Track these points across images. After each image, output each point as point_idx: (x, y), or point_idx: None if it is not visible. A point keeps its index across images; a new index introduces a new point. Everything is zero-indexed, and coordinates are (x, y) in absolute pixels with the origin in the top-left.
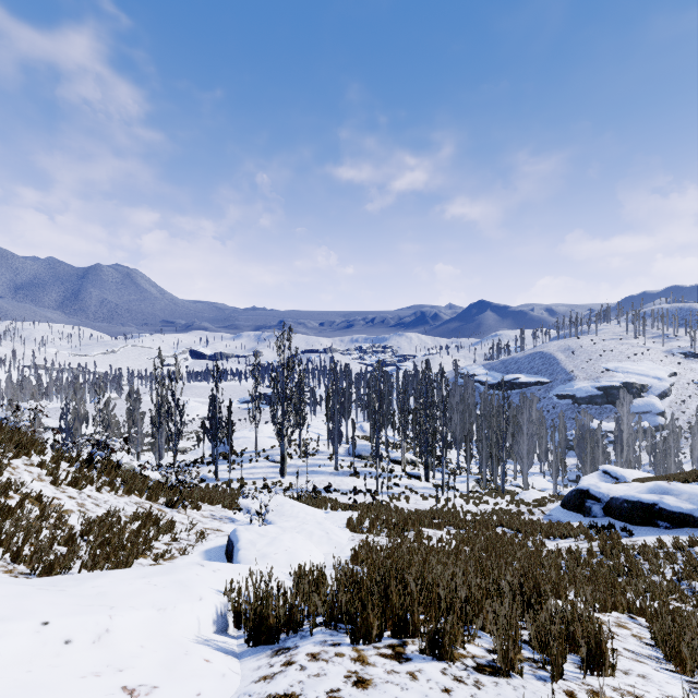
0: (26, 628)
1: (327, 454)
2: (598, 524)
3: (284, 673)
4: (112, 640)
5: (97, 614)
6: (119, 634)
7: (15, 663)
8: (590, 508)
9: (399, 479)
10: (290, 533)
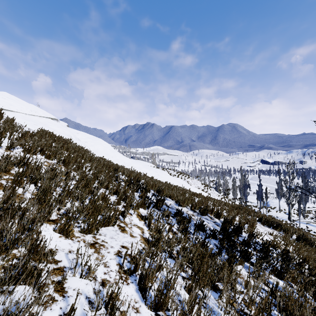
0: None
1: None
2: None
3: None
4: None
5: None
6: None
7: None
8: None
9: None
10: None
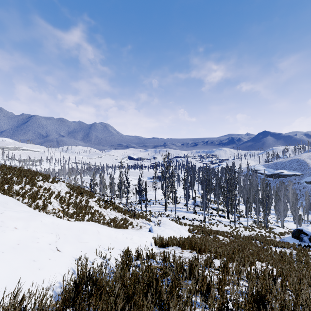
0: (121, 234)
1: (184, 203)
2: (304, 244)
3: (166, 250)
4: (133, 240)
5: (130, 235)
6: (134, 239)
7: (121, 238)
8: (302, 238)
9: (215, 217)
10: (168, 229)
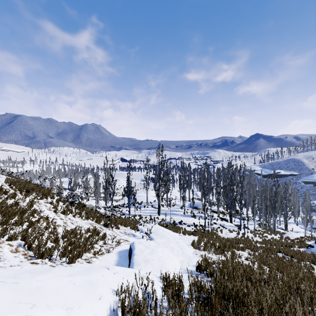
0: None
1: (180, 205)
2: None
3: None
4: None
5: (17, 314)
6: None
7: None
8: None
9: (216, 220)
10: (161, 247)
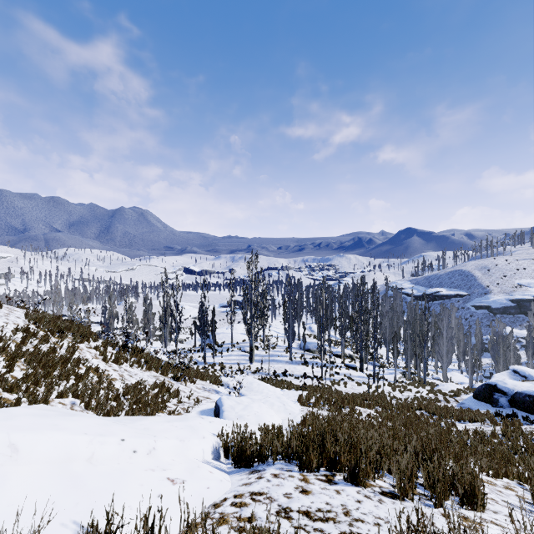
0: (114, 441)
1: (284, 347)
2: (503, 412)
3: (257, 482)
4: (157, 454)
5: (148, 438)
6: (160, 451)
7: (111, 459)
8: (497, 400)
9: (339, 369)
10: (258, 403)
